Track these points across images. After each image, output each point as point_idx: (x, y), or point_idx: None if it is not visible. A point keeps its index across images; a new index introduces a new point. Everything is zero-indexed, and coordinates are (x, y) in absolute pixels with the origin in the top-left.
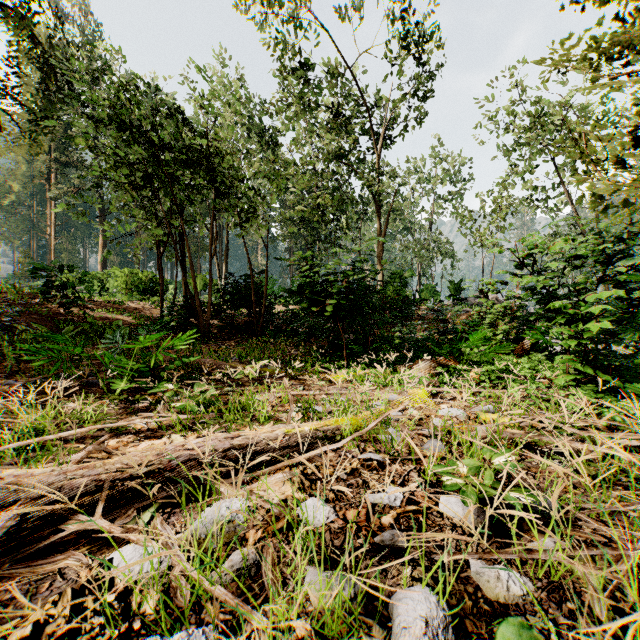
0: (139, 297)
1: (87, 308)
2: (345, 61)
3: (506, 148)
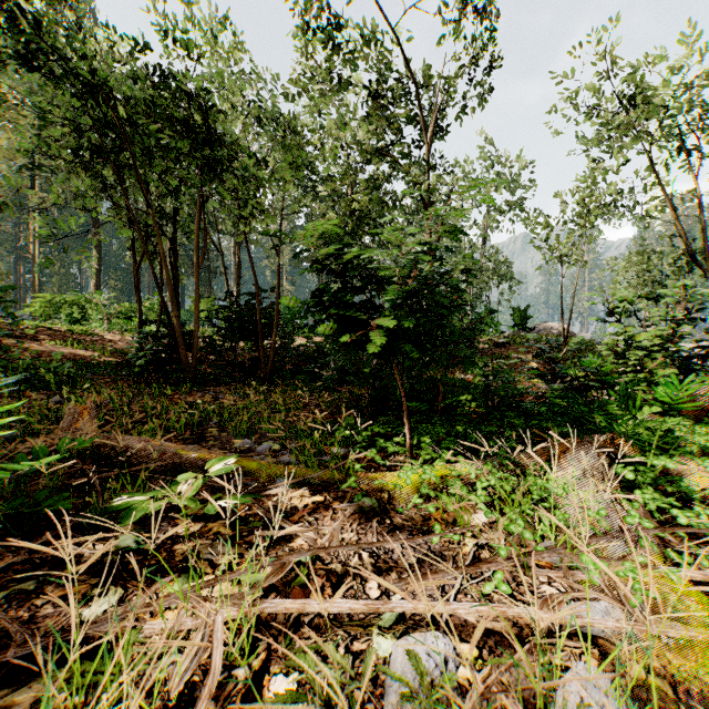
0: (126, 327)
1: (36, 340)
2: (387, 20)
3: (587, 140)
